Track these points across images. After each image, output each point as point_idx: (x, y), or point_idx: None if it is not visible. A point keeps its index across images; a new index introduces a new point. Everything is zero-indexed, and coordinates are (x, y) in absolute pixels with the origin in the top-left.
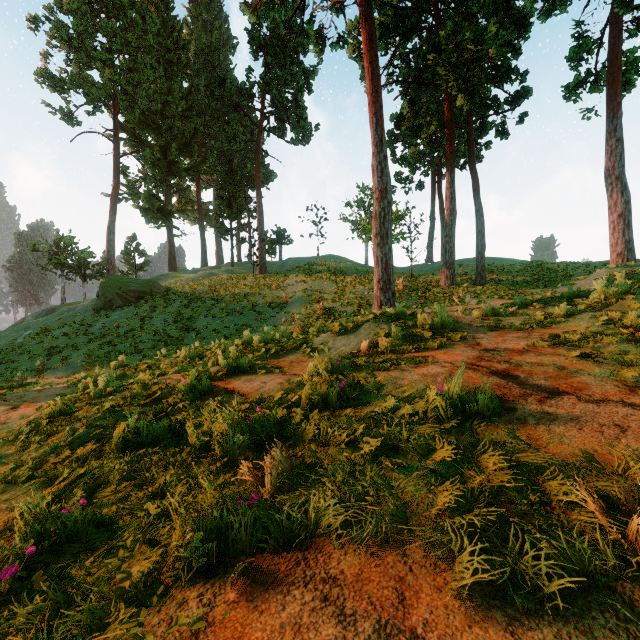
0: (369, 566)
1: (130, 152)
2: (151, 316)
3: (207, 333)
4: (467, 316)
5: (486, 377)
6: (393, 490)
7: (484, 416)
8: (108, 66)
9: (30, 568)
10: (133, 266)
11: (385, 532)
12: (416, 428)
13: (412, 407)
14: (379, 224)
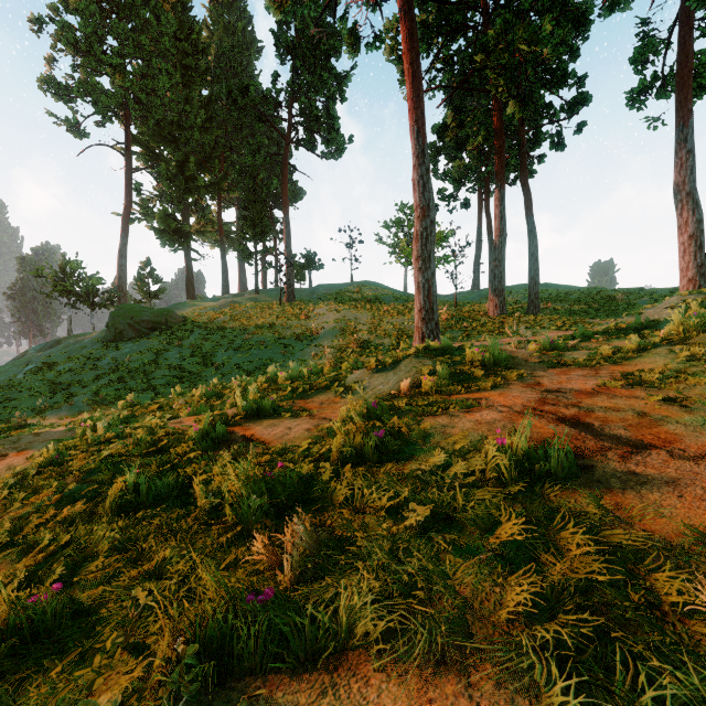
0: (421, 701)
1: (144, 167)
2: (166, 349)
3: (228, 368)
4: (523, 350)
5: (553, 425)
6: (448, 581)
7: (557, 478)
8: (119, 72)
9: None
10: (147, 294)
11: (440, 645)
12: (472, 492)
13: (466, 464)
14: (421, 246)
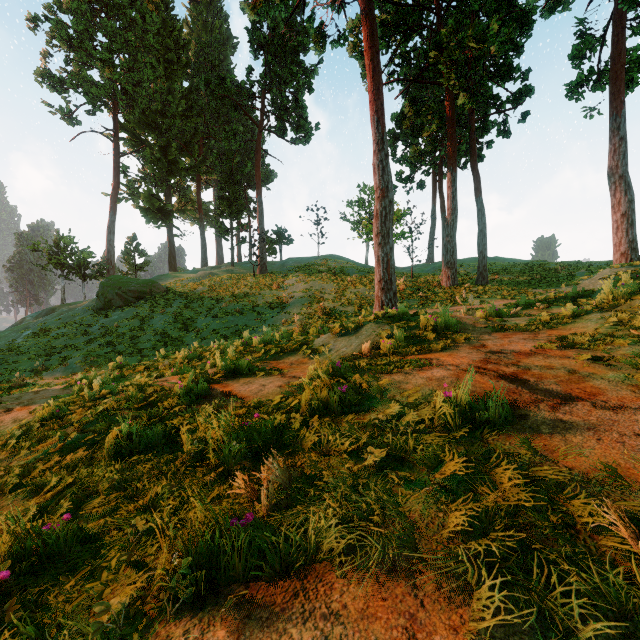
0: (375, 599)
1: (130, 152)
2: (151, 316)
3: (207, 333)
4: (471, 317)
5: (494, 381)
6: (400, 508)
7: (495, 424)
8: (108, 65)
9: (7, 591)
10: (133, 266)
11: (392, 558)
12: (422, 437)
13: (417, 414)
14: (380, 223)
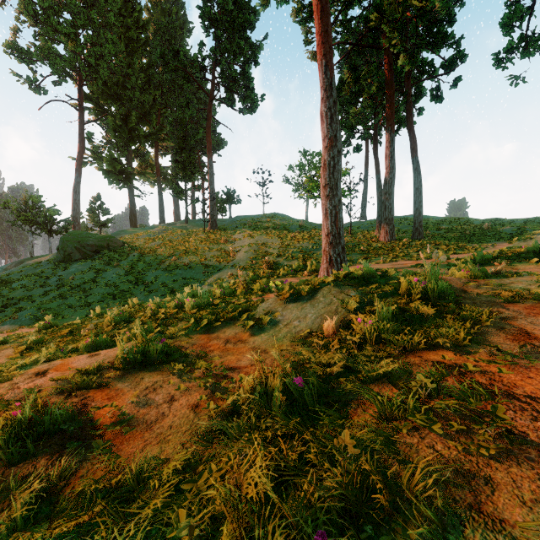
0: None
1: (94, 119)
2: (105, 269)
3: (155, 286)
4: (453, 278)
5: None
6: None
7: None
8: (71, 39)
9: None
10: (97, 223)
11: None
12: None
13: None
14: (328, 174)
